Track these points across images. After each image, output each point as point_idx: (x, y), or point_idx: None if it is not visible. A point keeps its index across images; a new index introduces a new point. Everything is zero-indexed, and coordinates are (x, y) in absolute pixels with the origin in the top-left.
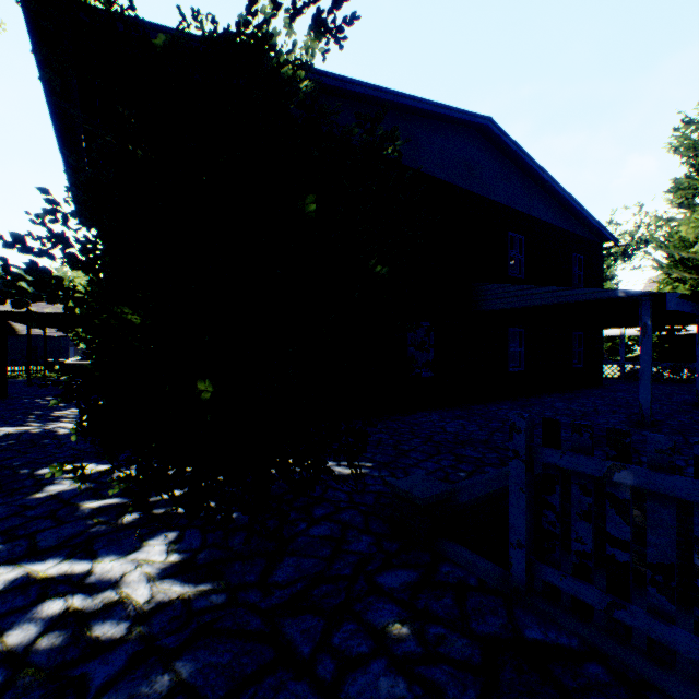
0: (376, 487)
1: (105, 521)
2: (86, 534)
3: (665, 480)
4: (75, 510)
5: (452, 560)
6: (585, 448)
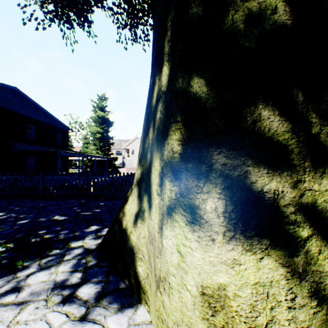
0: None
1: None
2: None
3: (8, 177)
4: None
5: None
6: (1, 175)
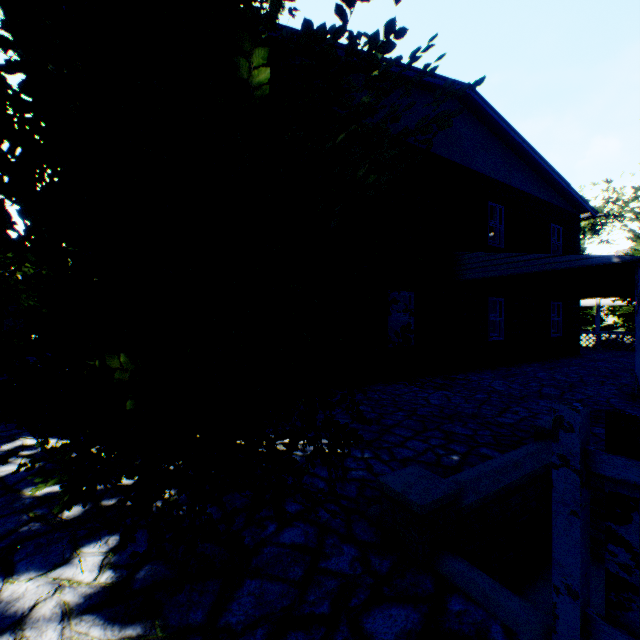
0: (358, 473)
1: (42, 516)
2: (13, 536)
3: None
4: (15, 500)
5: (463, 591)
6: None
